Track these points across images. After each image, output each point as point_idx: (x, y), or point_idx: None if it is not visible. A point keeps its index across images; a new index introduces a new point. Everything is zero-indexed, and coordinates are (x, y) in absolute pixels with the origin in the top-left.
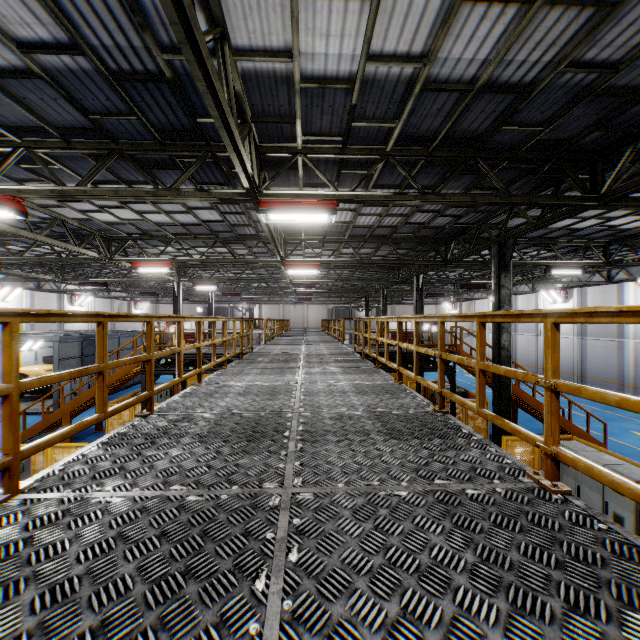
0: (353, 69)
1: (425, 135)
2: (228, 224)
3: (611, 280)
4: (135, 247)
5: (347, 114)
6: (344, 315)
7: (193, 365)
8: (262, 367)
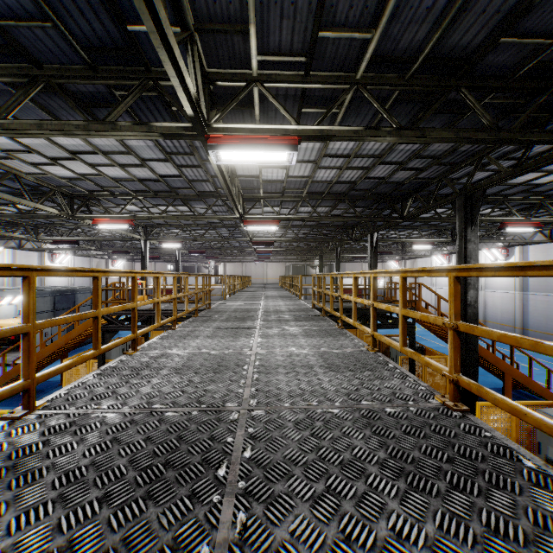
0: None
1: (404, 55)
2: (186, 179)
3: (552, 238)
4: (99, 206)
5: (312, 19)
6: (300, 272)
7: (150, 321)
8: (215, 327)
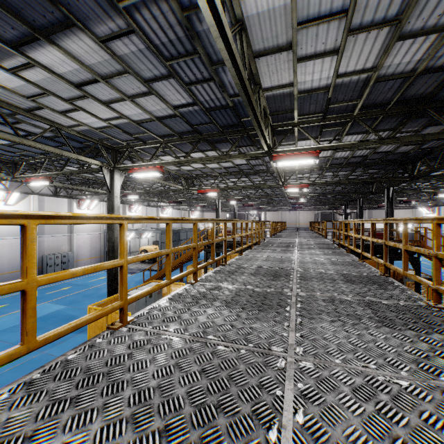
0: (328, 82)
1: (381, 102)
2: (250, 165)
3: None
4: (198, 181)
5: (325, 102)
6: (327, 218)
7: (231, 248)
8: (272, 249)
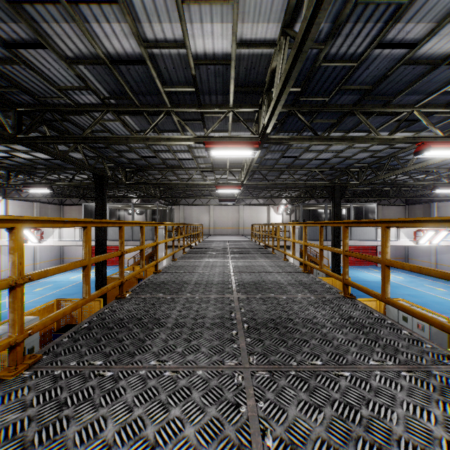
0: None
1: None
2: None
3: None
4: None
5: None
6: None
7: None
8: None
